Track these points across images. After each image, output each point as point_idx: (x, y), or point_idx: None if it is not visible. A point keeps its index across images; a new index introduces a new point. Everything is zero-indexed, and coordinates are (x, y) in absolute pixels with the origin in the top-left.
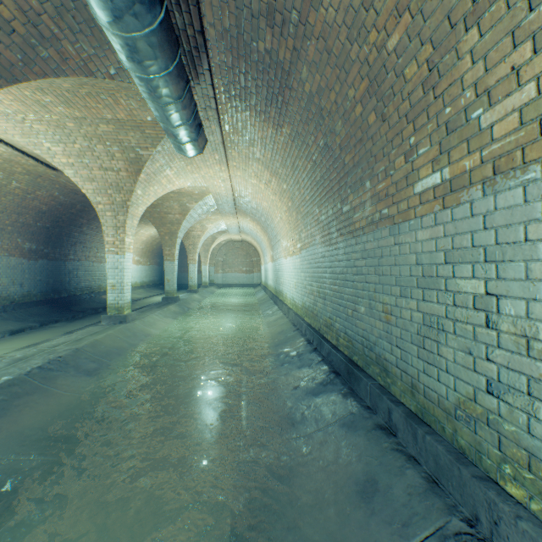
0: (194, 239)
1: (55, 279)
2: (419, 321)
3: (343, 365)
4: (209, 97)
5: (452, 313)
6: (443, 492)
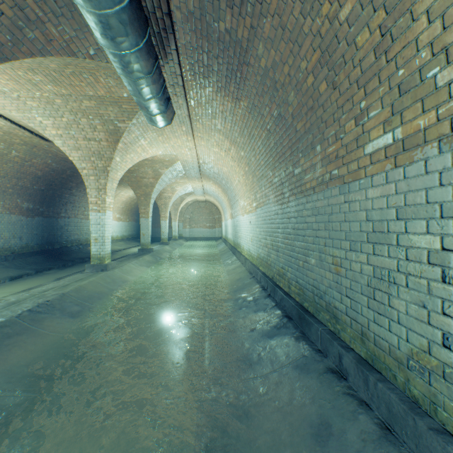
0: (165, 199)
1: (49, 233)
2: (369, 273)
3: (295, 310)
4: (176, 75)
5: (404, 267)
6: (397, 440)
